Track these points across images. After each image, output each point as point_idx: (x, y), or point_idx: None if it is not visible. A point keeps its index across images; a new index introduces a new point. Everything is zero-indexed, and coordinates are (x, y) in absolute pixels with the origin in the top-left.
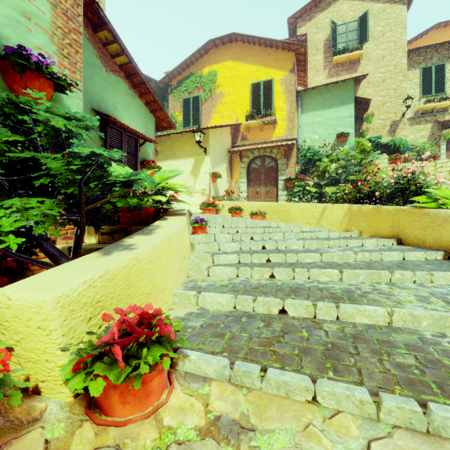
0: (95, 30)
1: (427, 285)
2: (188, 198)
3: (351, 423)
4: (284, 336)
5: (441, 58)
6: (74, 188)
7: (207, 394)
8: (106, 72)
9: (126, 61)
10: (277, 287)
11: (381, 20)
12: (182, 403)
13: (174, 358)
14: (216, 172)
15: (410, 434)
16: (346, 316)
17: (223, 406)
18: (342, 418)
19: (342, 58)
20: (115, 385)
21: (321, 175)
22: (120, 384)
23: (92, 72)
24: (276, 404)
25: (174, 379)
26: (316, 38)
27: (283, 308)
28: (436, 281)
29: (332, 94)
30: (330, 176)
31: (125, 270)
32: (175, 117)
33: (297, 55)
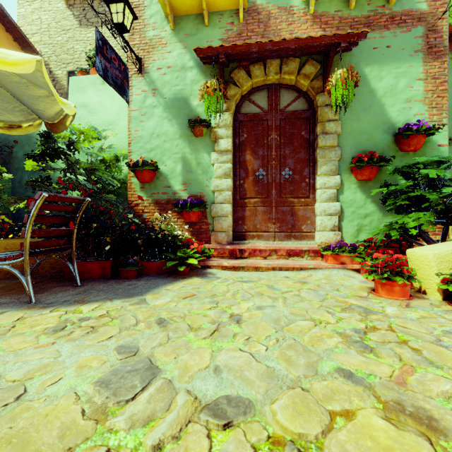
0: None
1: None
2: None
3: None
4: None
5: None
6: (442, 205)
7: None
8: None
9: None
10: None
11: None
12: None
13: None
14: None
15: None
16: None
17: None
18: None
19: None
20: None
21: None
22: None
23: None
24: None
25: None
26: None
27: None
28: None
29: None
30: None
31: None
32: None
33: None
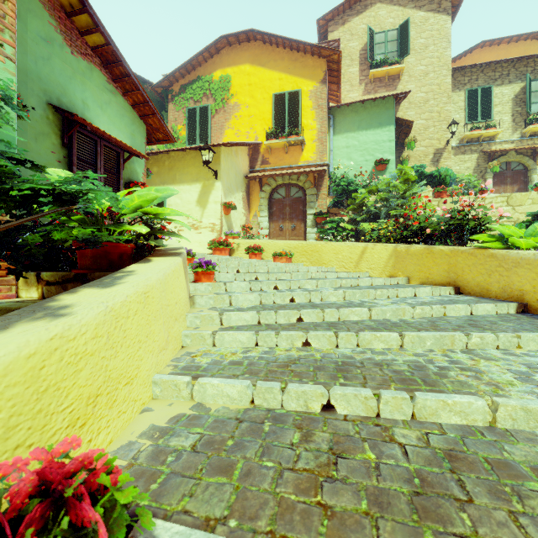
0: None
1: (515, 353)
2: (193, 235)
3: None
4: (337, 463)
5: (487, 80)
6: None
7: None
8: (72, 53)
9: (102, 42)
10: (315, 362)
11: (423, 31)
12: None
13: None
14: (229, 202)
15: None
16: (426, 413)
17: None
18: None
19: (380, 72)
20: None
21: (358, 209)
22: None
23: (49, 50)
24: None
25: None
26: (350, 46)
27: (327, 401)
28: (525, 346)
29: (369, 113)
30: (368, 211)
31: (30, 362)
32: (177, 131)
33: (329, 63)
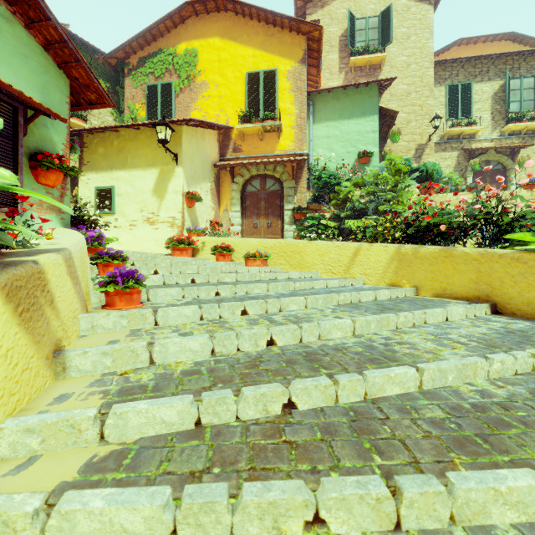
0: None
1: None
2: (148, 231)
3: None
4: None
5: (467, 76)
6: None
7: None
8: None
9: None
10: None
11: (405, 20)
12: None
13: None
14: (193, 192)
15: None
16: None
17: None
18: None
19: (362, 61)
20: None
21: (341, 204)
22: None
23: None
24: None
25: None
26: (329, 31)
27: None
28: None
29: (352, 101)
30: (353, 207)
31: None
32: (134, 110)
33: (309, 41)
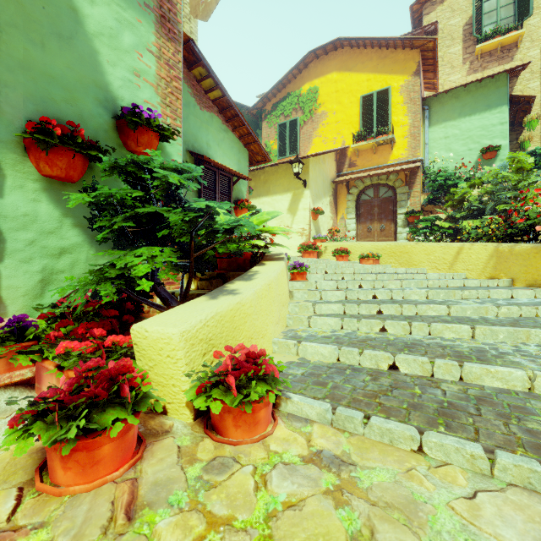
0: (190, 68)
1: None
2: (284, 240)
3: (459, 475)
4: (392, 391)
5: None
6: (186, 237)
7: (310, 432)
8: (200, 109)
9: (219, 95)
10: (388, 341)
11: None
12: (286, 436)
13: (276, 399)
14: (317, 208)
15: (528, 493)
16: (472, 377)
17: (325, 443)
18: (450, 469)
19: (490, 45)
20: (229, 410)
21: (457, 205)
22: (235, 407)
23: (187, 111)
24: (379, 449)
25: (277, 417)
26: (450, 24)
27: (393, 363)
28: None
29: (474, 96)
30: (471, 206)
31: (231, 313)
32: (269, 146)
33: (423, 52)
